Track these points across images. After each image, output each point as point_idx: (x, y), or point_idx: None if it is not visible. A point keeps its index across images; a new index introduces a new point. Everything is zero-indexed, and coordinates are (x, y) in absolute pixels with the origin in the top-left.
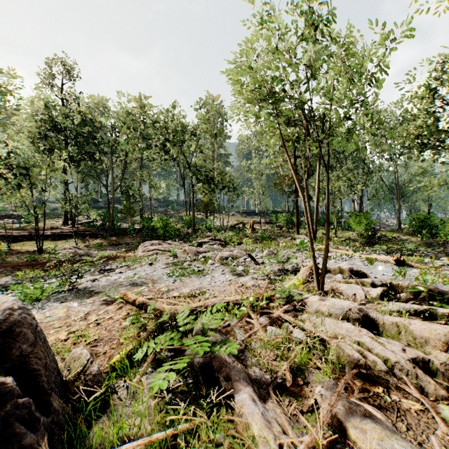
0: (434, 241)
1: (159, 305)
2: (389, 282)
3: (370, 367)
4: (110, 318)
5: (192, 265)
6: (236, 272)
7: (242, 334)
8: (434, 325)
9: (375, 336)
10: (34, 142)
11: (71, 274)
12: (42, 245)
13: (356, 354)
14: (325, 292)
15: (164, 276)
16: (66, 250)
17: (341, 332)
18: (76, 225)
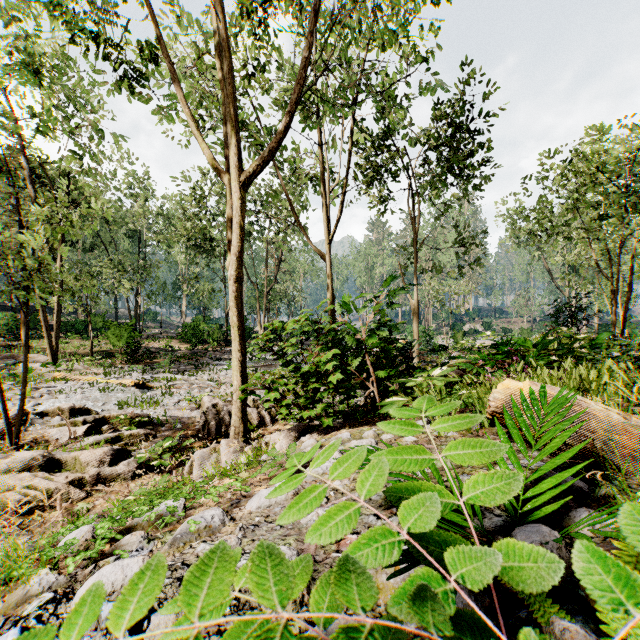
0: (202, 350)
1: None
2: (103, 416)
3: (31, 502)
4: None
5: None
6: None
7: None
8: (98, 449)
9: (52, 474)
10: None
11: None
12: None
13: (19, 497)
14: (25, 444)
15: None
16: None
17: (16, 483)
18: None
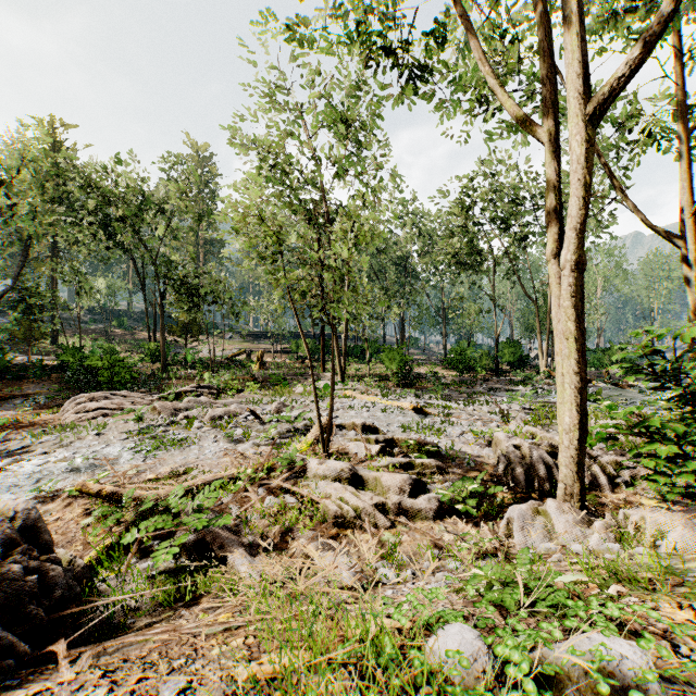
0: (469, 378)
1: (135, 492)
2: (391, 437)
3: (344, 516)
4: (58, 519)
5: (169, 432)
6: (234, 438)
7: (238, 509)
8: (397, 475)
9: (358, 491)
10: None
11: None
12: None
13: (335, 508)
14: (332, 453)
15: (127, 453)
16: None
17: (330, 491)
18: None
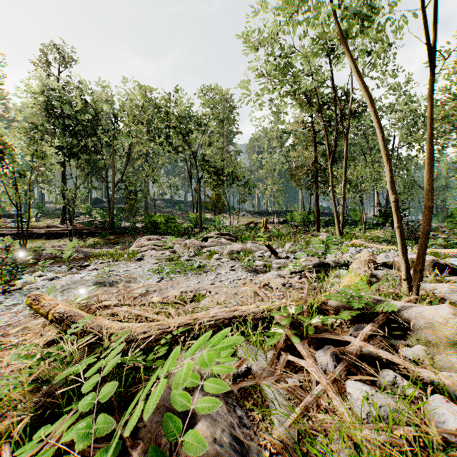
0: None
1: (100, 322)
2: None
3: None
4: (18, 343)
5: (192, 260)
6: (253, 268)
7: (283, 402)
8: None
9: None
10: (27, 132)
11: (33, 272)
12: (26, 242)
13: None
14: None
15: (149, 273)
16: (53, 248)
17: None
18: (75, 224)
